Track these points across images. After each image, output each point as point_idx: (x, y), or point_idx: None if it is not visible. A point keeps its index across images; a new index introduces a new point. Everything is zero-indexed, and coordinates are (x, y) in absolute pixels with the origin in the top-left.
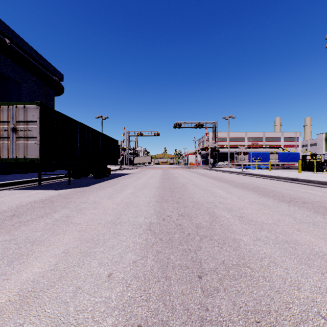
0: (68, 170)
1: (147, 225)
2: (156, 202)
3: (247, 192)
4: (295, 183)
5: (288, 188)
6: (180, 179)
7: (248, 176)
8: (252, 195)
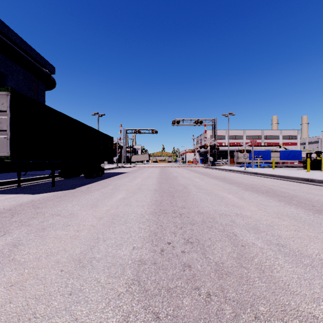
0: (52, 170)
1: (135, 266)
2: (151, 214)
3: (263, 197)
4: (312, 185)
5: (310, 192)
6: (179, 179)
7: (252, 175)
8: (272, 202)
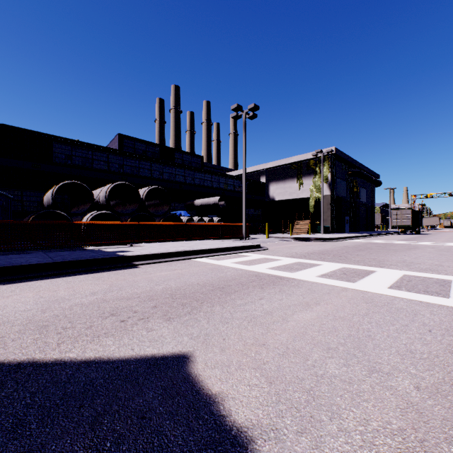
0: (412, 229)
1: None
2: None
3: None
4: None
5: None
6: None
7: None
8: None
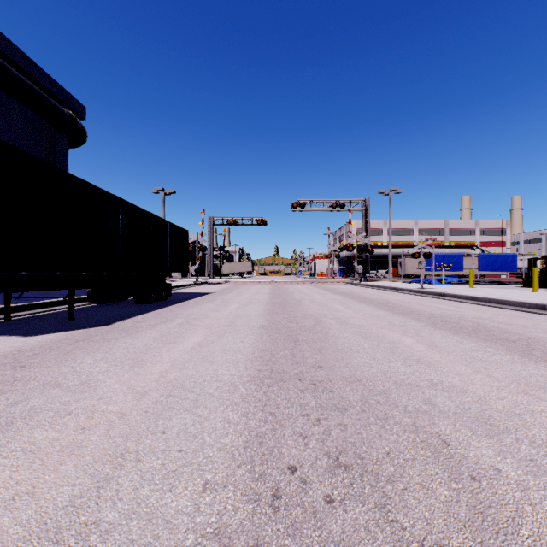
0: (69, 290)
1: None
2: (252, 384)
3: (472, 343)
4: None
5: None
6: (306, 304)
7: (436, 299)
8: (494, 354)
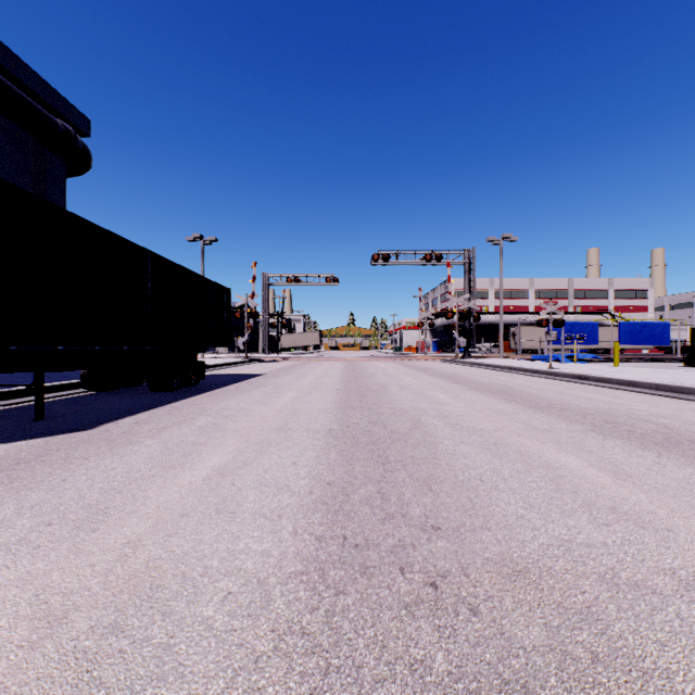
0: (35, 373)
1: None
2: (303, 585)
3: (684, 467)
4: None
5: None
6: (394, 393)
7: (576, 383)
8: None
